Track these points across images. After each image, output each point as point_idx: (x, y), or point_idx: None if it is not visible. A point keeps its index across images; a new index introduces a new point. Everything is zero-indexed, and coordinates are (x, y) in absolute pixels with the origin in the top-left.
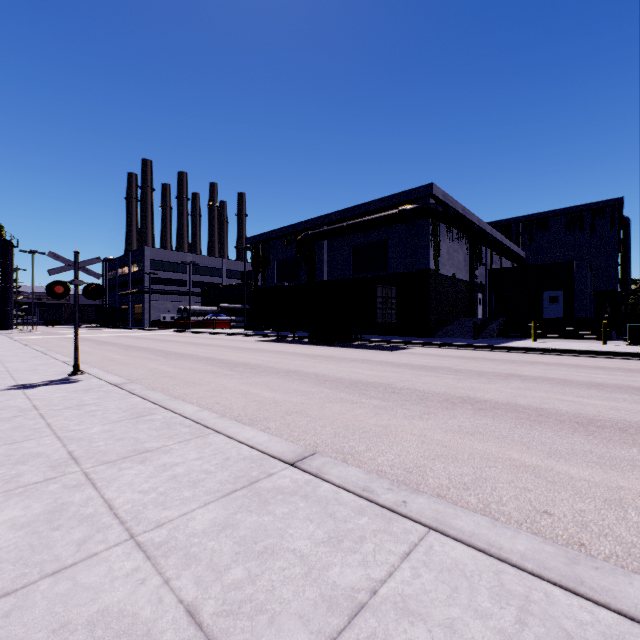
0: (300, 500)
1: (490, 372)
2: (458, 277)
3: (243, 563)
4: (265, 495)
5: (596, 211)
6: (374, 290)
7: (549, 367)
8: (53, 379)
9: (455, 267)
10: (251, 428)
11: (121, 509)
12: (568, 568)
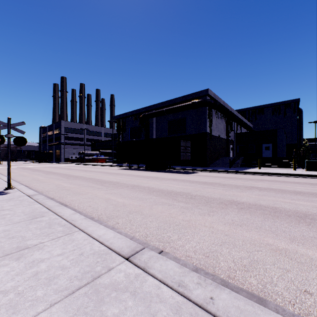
0: (129, 298)
1: (241, 185)
2: (221, 136)
3: None
4: (102, 292)
5: (286, 105)
6: (179, 142)
7: (271, 182)
8: None
9: (219, 131)
10: (103, 227)
11: None
12: None
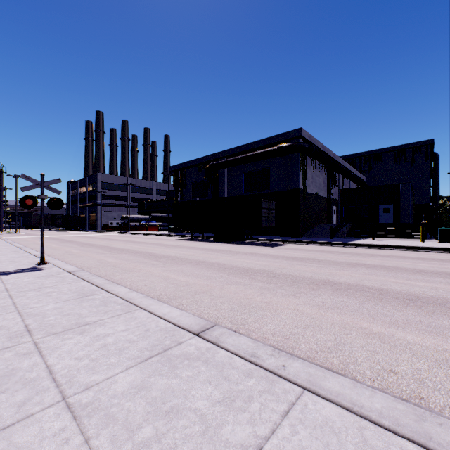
0: (202, 365)
1: (343, 262)
2: (319, 194)
3: (152, 422)
4: (174, 360)
5: (415, 148)
6: (260, 203)
7: (385, 258)
8: (24, 268)
9: (317, 187)
10: (167, 305)
11: (59, 374)
12: (418, 424)
